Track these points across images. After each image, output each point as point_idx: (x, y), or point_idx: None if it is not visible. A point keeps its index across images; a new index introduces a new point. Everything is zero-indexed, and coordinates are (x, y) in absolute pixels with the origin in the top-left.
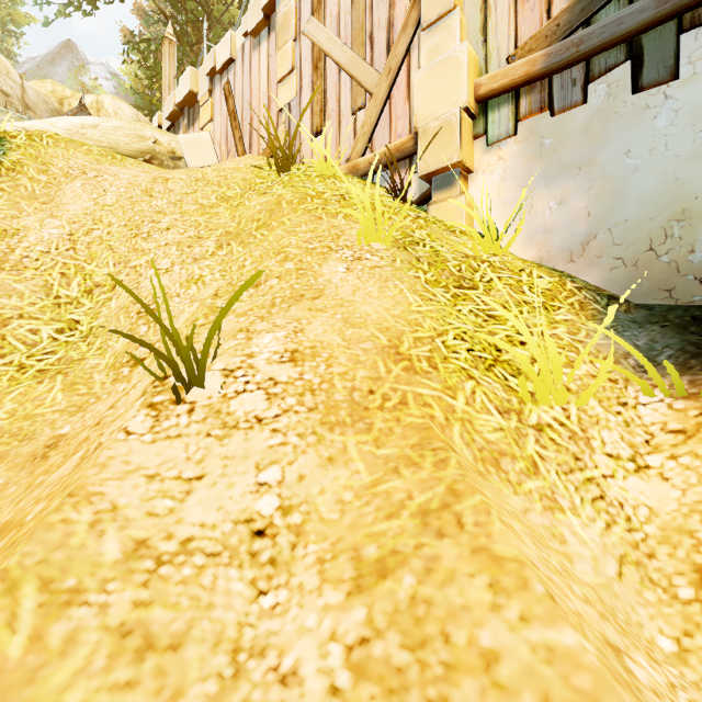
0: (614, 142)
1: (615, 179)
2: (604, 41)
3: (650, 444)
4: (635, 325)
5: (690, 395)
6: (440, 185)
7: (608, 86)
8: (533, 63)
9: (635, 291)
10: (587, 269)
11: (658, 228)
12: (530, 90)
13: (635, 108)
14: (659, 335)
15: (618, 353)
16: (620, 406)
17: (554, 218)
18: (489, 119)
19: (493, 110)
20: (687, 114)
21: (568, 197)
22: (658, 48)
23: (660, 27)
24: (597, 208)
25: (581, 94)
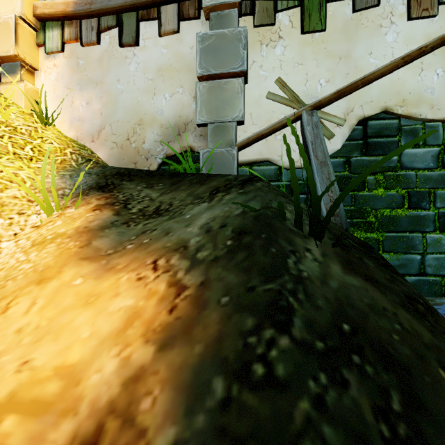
0: (113, 72)
1: (113, 95)
2: (103, 7)
3: (17, 235)
4: (88, 175)
5: (65, 207)
6: (7, 71)
7: (110, 38)
8: (68, 5)
9: (122, 162)
10: (100, 147)
11: (131, 128)
12: (70, 24)
13: (122, 55)
14: (91, 179)
15: (56, 187)
16: (17, 214)
17: (84, 113)
18: (47, 34)
19: (49, 29)
20: (142, 67)
21: (92, 101)
22: (129, 25)
23: (130, 13)
24: (105, 111)
25: (96, 37)
